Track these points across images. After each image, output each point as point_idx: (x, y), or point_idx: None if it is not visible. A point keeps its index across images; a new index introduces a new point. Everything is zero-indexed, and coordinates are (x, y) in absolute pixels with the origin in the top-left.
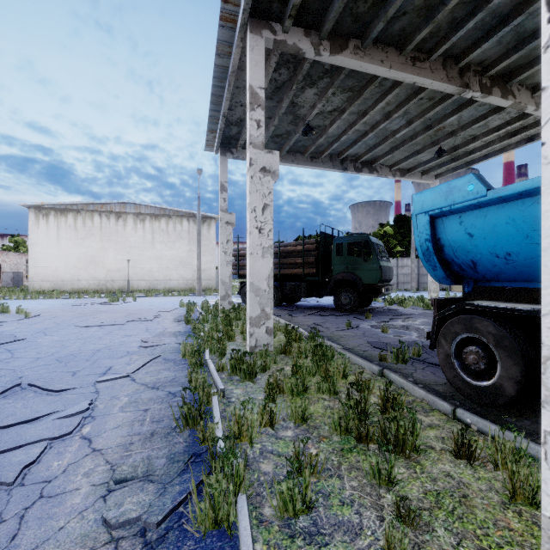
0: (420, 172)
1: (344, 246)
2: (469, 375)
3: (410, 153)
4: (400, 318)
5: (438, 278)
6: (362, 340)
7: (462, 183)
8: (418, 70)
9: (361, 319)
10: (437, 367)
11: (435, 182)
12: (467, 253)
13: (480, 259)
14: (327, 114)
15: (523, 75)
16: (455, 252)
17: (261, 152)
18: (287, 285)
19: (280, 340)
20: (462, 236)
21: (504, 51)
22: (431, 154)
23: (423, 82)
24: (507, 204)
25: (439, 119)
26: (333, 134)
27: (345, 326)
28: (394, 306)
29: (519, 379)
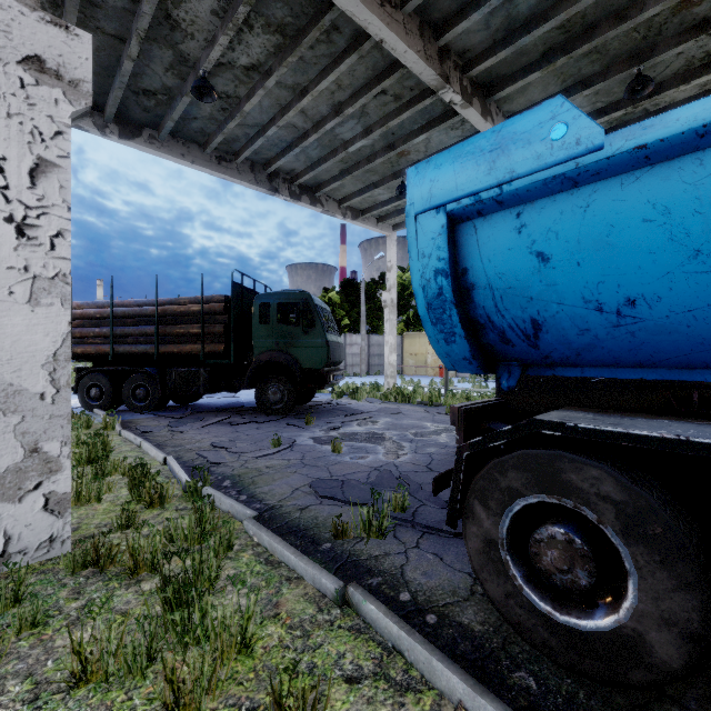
0: (376, 217)
1: (272, 308)
2: (543, 593)
3: (365, 185)
4: (356, 420)
5: (453, 360)
6: (299, 478)
7: (536, 123)
8: (389, 17)
9: (299, 426)
10: (440, 533)
11: (392, 234)
12: (528, 303)
13: (556, 315)
14: (242, 73)
15: (506, 90)
16: (500, 300)
17: (27, 12)
18: (173, 373)
19: (114, 506)
20: (522, 262)
21: (491, 45)
22: (391, 192)
23: (394, 44)
24: (651, 171)
25: (405, 137)
26: (255, 121)
27: (270, 446)
28: (345, 398)
29: (696, 628)
